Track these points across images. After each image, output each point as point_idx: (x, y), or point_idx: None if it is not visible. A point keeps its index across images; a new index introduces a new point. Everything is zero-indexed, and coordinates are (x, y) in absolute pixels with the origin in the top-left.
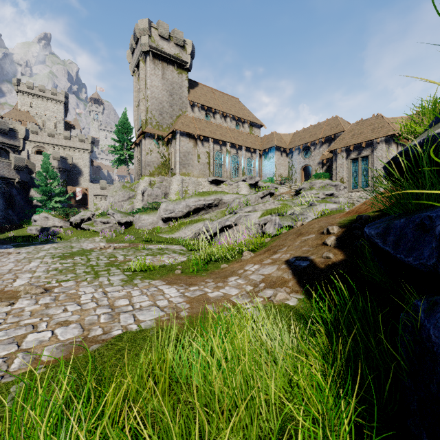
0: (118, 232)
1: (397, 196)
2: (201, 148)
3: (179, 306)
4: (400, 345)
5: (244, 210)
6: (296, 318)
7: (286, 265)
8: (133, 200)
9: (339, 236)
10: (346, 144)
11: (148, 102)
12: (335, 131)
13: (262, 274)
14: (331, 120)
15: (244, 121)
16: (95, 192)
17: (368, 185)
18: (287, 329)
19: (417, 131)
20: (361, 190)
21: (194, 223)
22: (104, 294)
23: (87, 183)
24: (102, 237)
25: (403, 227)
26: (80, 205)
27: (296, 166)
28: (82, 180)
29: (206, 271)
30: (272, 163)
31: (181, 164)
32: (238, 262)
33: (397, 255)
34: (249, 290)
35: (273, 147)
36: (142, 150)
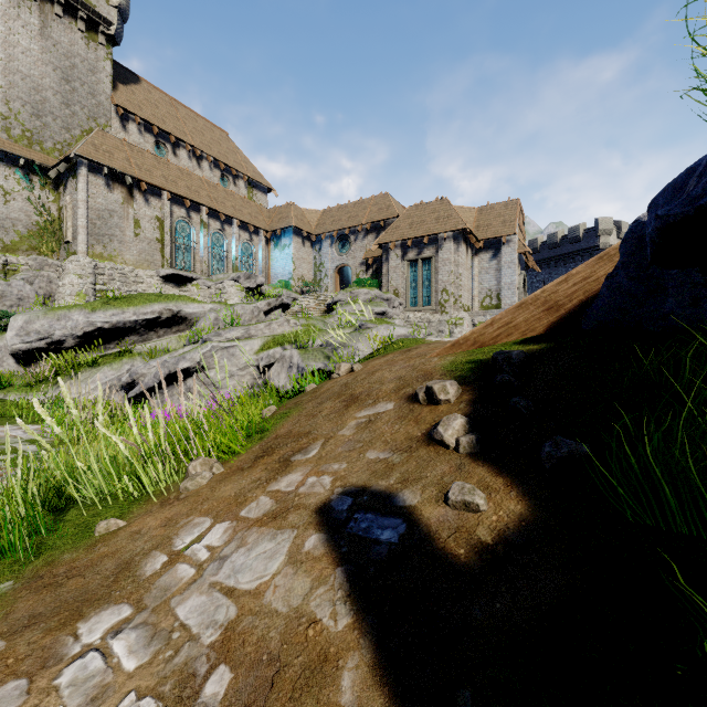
0: None
1: (563, 307)
2: (144, 208)
3: None
4: None
5: (225, 336)
6: None
7: (322, 533)
8: None
9: (467, 411)
10: (402, 235)
11: None
12: (386, 215)
13: (229, 591)
14: (379, 198)
15: (237, 174)
16: None
17: (431, 302)
18: None
19: None
20: (423, 309)
21: (104, 365)
22: None
23: None
24: None
25: None
26: None
27: (327, 266)
28: None
29: (23, 565)
30: (288, 255)
31: (91, 234)
32: (168, 502)
33: None
34: None
35: (290, 228)
36: None
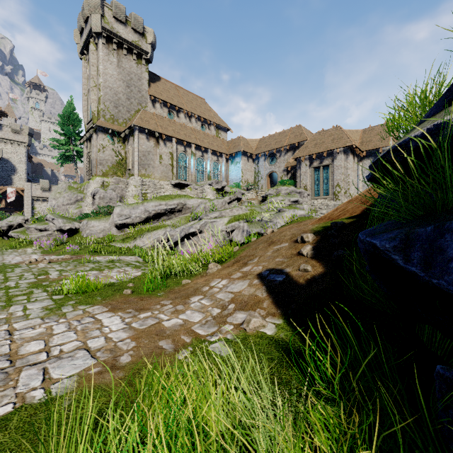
0: (59, 241)
1: (369, 202)
2: (164, 148)
3: (119, 346)
4: (448, 421)
5: (210, 216)
6: (277, 356)
7: (258, 279)
8: (81, 203)
9: (315, 244)
10: (309, 152)
11: (101, 92)
12: (299, 140)
13: (231, 292)
14: (295, 129)
15: (210, 123)
16: (34, 193)
17: (328, 193)
18: (269, 381)
19: (405, 127)
20: (323, 197)
21: (154, 230)
22: (7, 334)
23: (23, 182)
24: (36, 248)
25: (434, 238)
26: (13, 209)
27: (262, 172)
28: (16, 178)
29: (164, 289)
30: (239, 168)
31: (140, 164)
32: (203, 276)
33: (431, 279)
34: (216, 314)
35: (240, 152)
36: (93, 146)
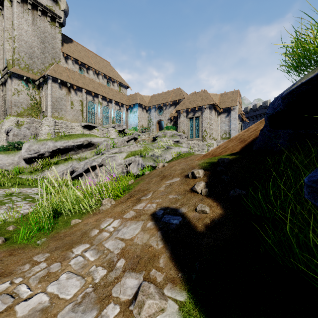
0: None
1: (247, 141)
2: (75, 96)
3: None
4: None
5: (111, 152)
6: None
7: (153, 221)
8: None
9: (206, 180)
10: (186, 107)
11: (15, 43)
12: (179, 98)
13: (122, 239)
14: (176, 90)
15: (114, 81)
16: None
17: (199, 136)
18: None
19: None
20: (195, 139)
21: (61, 163)
22: None
23: None
24: None
25: None
26: None
27: (153, 120)
28: None
29: (48, 233)
30: (136, 116)
31: (53, 108)
32: (96, 214)
33: None
34: (100, 280)
35: (137, 104)
36: (8, 89)
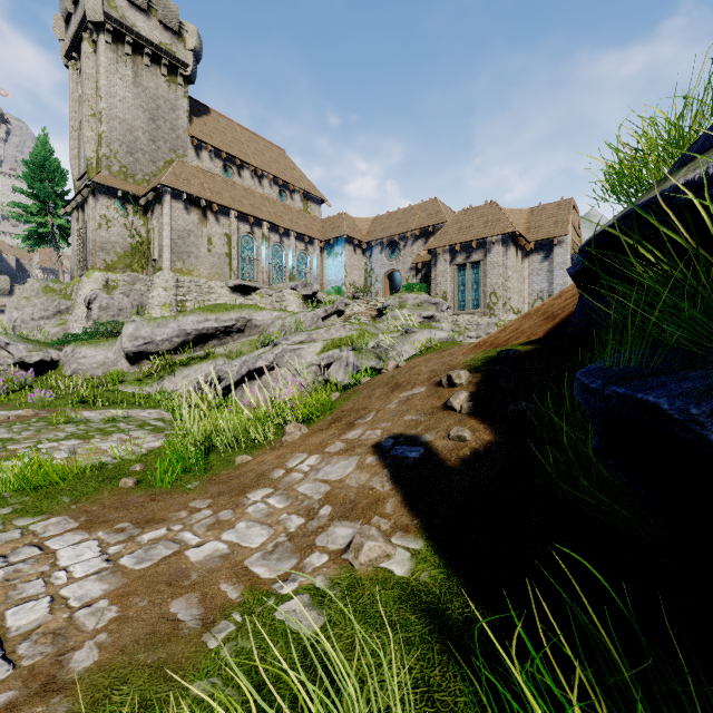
0: (17, 384)
1: (558, 317)
2: (215, 227)
3: (79, 620)
4: None
5: (292, 340)
6: (420, 634)
7: (376, 455)
8: (66, 317)
9: (473, 390)
10: (450, 241)
11: (103, 125)
12: (435, 221)
13: (325, 481)
14: (428, 204)
15: (294, 189)
16: None
17: (479, 305)
18: None
19: (644, 177)
20: (471, 312)
21: (194, 364)
22: None
23: None
24: None
25: None
26: None
27: (378, 271)
28: None
29: (200, 476)
30: (340, 263)
31: (173, 252)
32: (275, 448)
33: None
34: (296, 529)
35: (343, 237)
36: (89, 217)
